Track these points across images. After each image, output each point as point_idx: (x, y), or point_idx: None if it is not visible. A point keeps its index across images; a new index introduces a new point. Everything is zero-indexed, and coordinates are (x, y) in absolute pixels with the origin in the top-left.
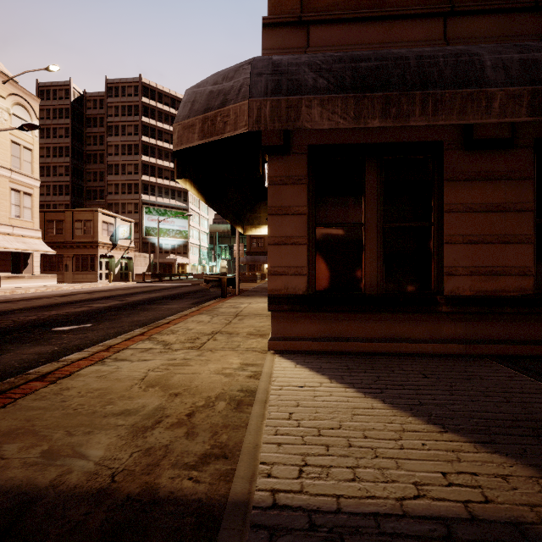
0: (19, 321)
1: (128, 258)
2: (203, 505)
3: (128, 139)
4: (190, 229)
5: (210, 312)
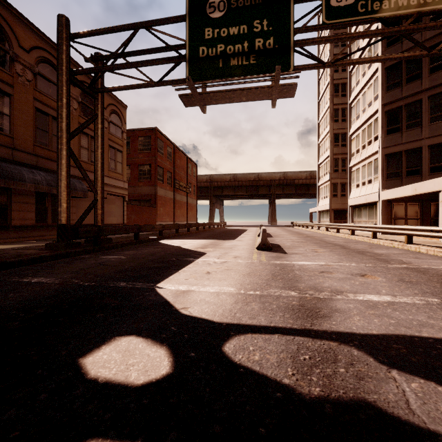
0: None
1: None
2: None
3: None
4: None
5: None
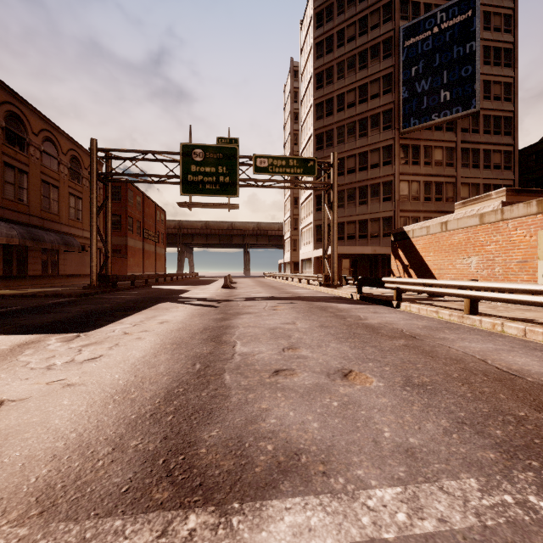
0: None
1: None
2: (45, 290)
3: None
4: None
5: None
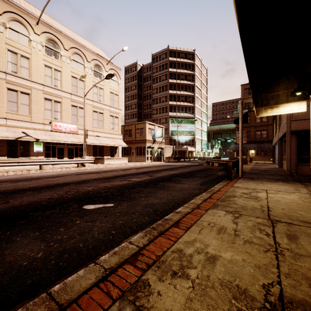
0: (79, 191)
1: (161, 148)
2: None
3: (162, 83)
4: (196, 130)
5: (226, 205)
